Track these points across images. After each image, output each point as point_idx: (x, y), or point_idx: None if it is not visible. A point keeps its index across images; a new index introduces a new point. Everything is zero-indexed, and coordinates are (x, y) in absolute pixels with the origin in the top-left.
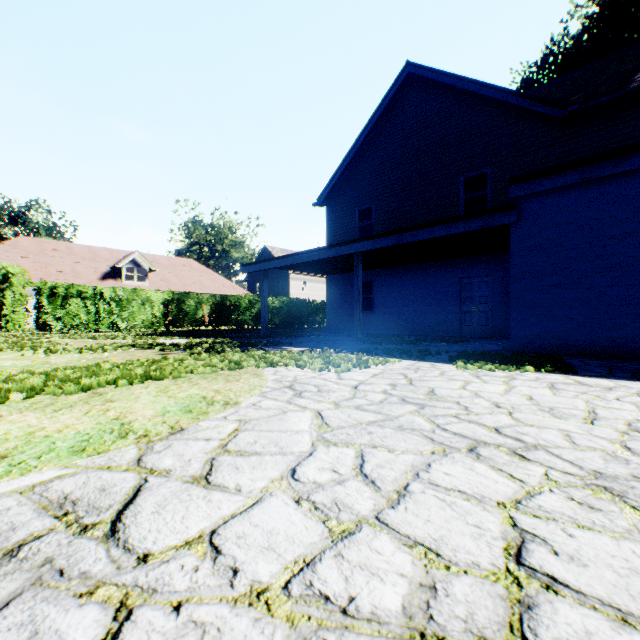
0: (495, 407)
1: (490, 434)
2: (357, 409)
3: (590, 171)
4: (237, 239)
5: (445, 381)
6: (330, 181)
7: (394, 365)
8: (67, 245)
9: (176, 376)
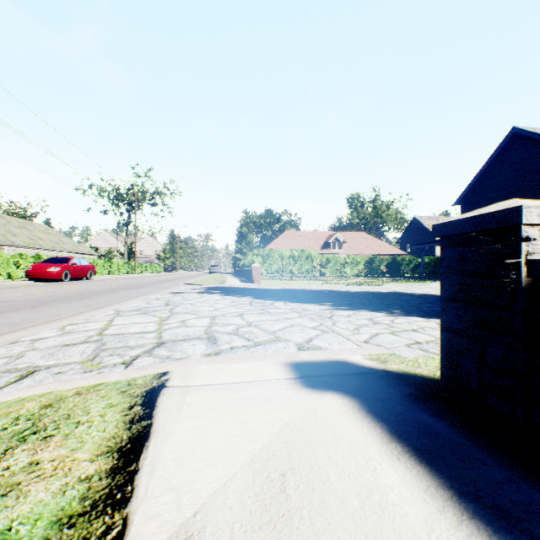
0: None
1: None
2: None
3: None
4: (391, 213)
5: None
6: (462, 192)
7: None
8: (303, 232)
9: (411, 282)
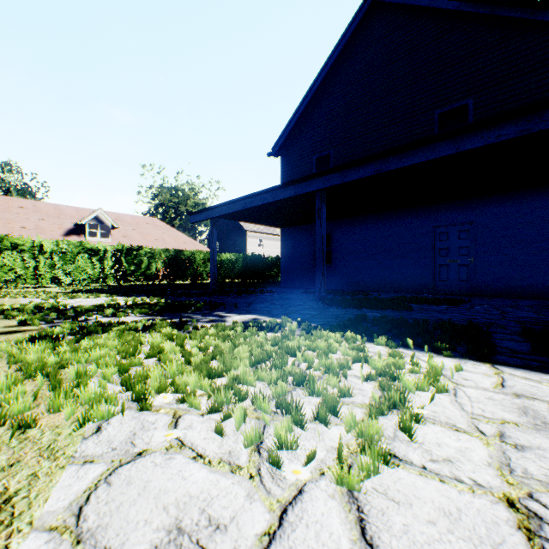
0: None
1: None
2: None
3: None
4: (199, 201)
5: None
6: (285, 128)
7: (469, 392)
8: (33, 203)
9: None
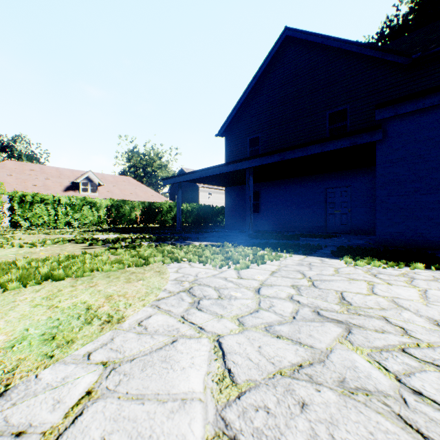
0: None
1: None
2: (268, 333)
3: None
4: (162, 163)
5: (347, 281)
6: (228, 118)
7: (287, 260)
8: (40, 166)
9: (79, 275)
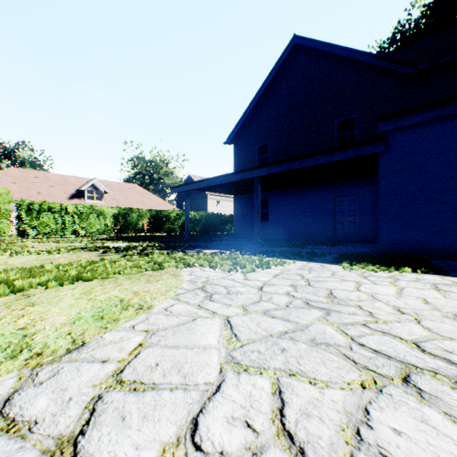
0: (399, 313)
1: (414, 352)
2: (265, 315)
3: (445, 109)
4: (169, 170)
5: (339, 282)
6: (236, 125)
7: (290, 266)
8: (45, 174)
9: (104, 277)
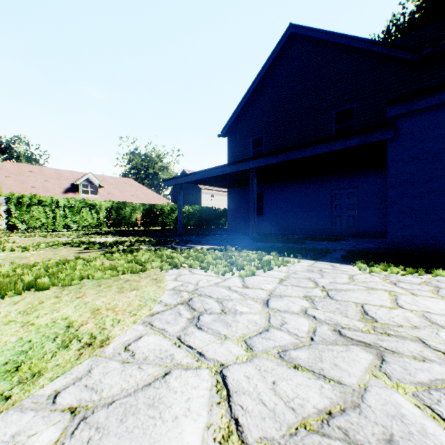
0: None
1: None
2: (282, 362)
3: None
4: (164, 165)
5: (365, 291)
6: (230, 118)
7: (295, 266)
8: (39, 168)
9: (66, 284)
